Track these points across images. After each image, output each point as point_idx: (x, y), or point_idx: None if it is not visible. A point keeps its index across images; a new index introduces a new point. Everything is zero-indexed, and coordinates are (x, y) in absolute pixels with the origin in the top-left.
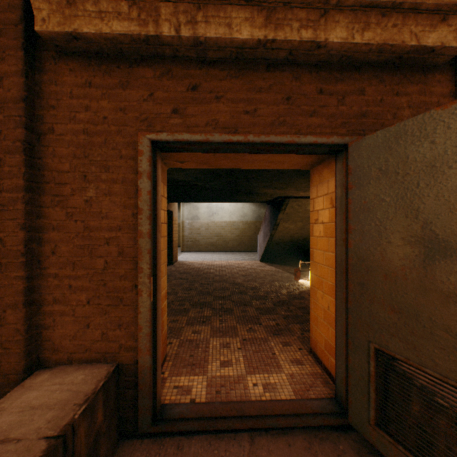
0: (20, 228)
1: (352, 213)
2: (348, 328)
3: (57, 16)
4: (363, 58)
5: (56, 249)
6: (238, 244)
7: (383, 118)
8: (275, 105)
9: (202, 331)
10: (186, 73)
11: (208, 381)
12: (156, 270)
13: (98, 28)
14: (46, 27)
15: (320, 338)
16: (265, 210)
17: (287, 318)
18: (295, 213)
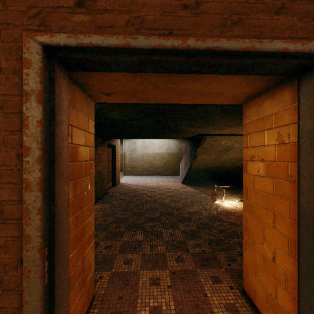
0: None
1: None
2: None
3: None
4: None
5: None
6: (165, 169)
7: None
8: None
9: (133, 261)
10: None
11: None
12: (53, 236)
13: None
14: None
15: (259, 287)
16: (185, 144)
17: (211, 244)
18: (210, 147)
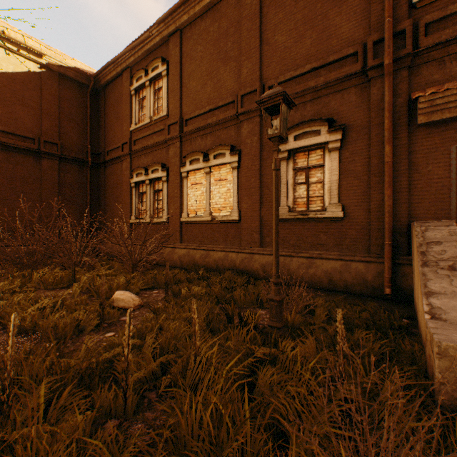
0: (406, 181)
1: None
2: None
3: (425, 118)
4: None
5: (415, 187)
6: None
7: None
8: None
9: None
10: None
11: None
12: (456, 191)
13: (440, 118)
14: (421, 122)
15: None
16: None
17: None
18: None
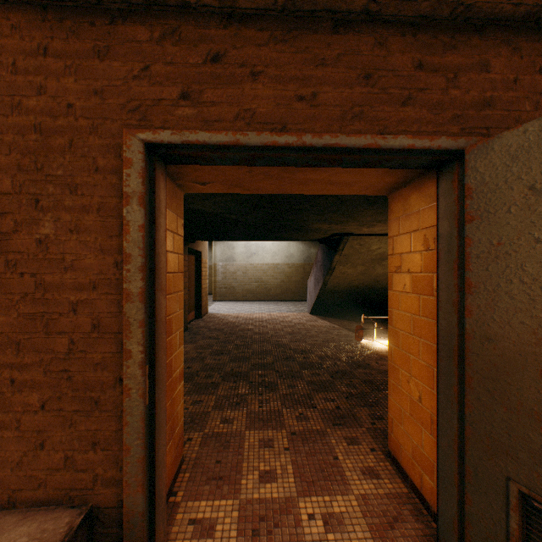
0: None
1: (473, 261)
2: (465, 448)
3: None
4: (491, 10)
5: None
6: (283, 292)
7: (518, 108)
8: (347, 87)
9: (235, 419)
10: (203, 33)
11: (240, 510)
12: (154, 354)
13: None
14: None
15: (405, 440)
16: (315, 250)
17: (350, 398)
18: (355, 255)
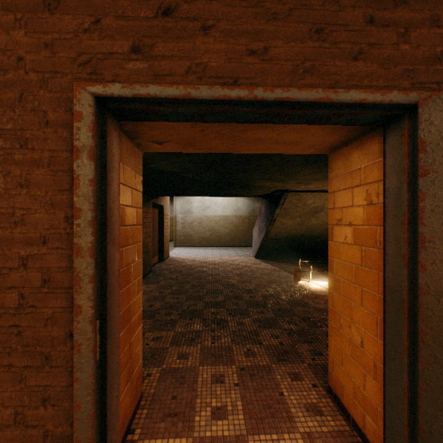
0: None
1: (427, 215)
2: (417, 403)
3: None
4: None
5: None
6: (232, 239)
7: None
8: (299, 41)
9: (190, 355)
10: None
11: None
12: (105, 308)
13: None
14: None
15: (347, 380)
16: (259, 204)
17: (292, 334)
18: (293, 208)
